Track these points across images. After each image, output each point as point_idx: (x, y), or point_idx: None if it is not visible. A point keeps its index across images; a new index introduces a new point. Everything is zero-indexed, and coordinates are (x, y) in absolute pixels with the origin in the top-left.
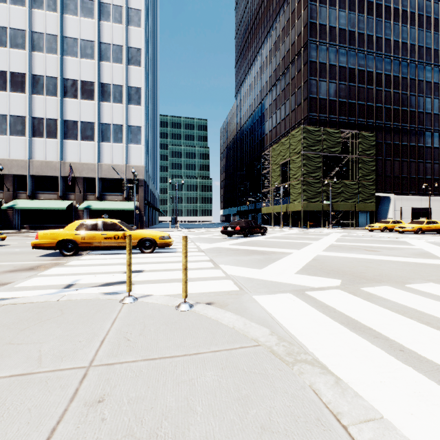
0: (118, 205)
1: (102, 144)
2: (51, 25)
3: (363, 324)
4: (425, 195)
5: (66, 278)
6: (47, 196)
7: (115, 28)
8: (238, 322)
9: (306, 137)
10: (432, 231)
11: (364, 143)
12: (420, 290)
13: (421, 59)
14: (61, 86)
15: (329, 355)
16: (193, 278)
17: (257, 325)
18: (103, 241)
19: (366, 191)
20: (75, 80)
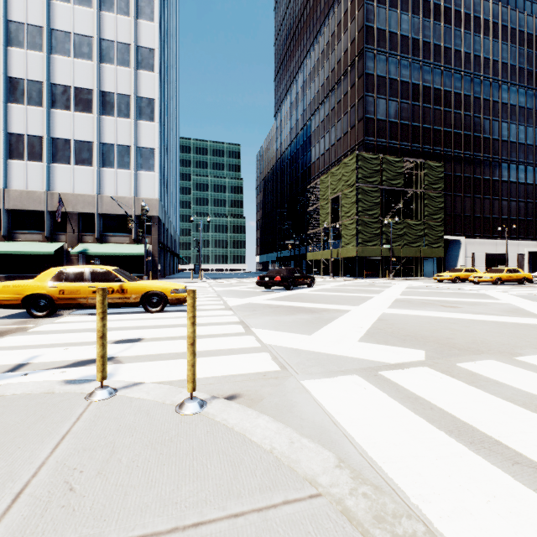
0: (124, 248)
1: (102, 170)
2: (35, 13)
3: (483, 432)
4: (501, 239)
5: (18, 354)
6: (28, 237)
7: (121, 21)
8: (280, 437)
9: (362, 166)
10: (513, 281)
11: (431, 175)
12: None
13: (496, 76)
14: (48, 93)
15: (451, 512)
16: (213, 351)
17: (312, 444)
18: (91, 296)
19: (433, 233)
20: (66, 86)
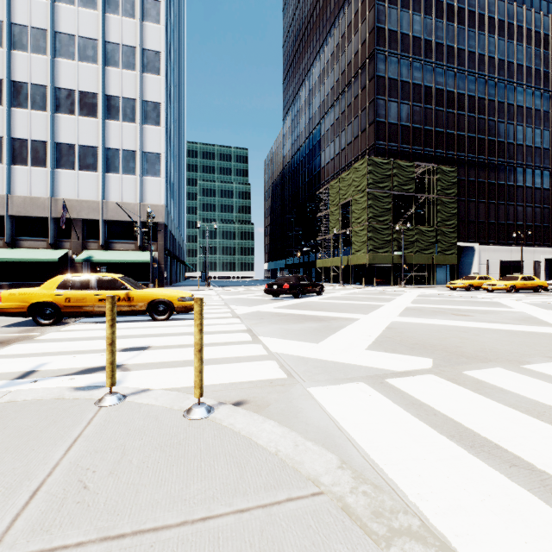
0: (129, 256)
1: (107, 176)
2: (39, 15)
3: (484, 437)
4: (516, 245)
5: (26, 361)
6: (32, 244)
7: (126, 23)
8: (285, 440)
9: (373, 171)
10: (528, 289)
11: (444, 180)
12: (546, 374)
13: (511, 78)
14: (52, 97)
15: (446, 509)
16: (220, 359)
17: (316, 447)
18: (97, 304)
19: (446, 240)
20: (71, 89)
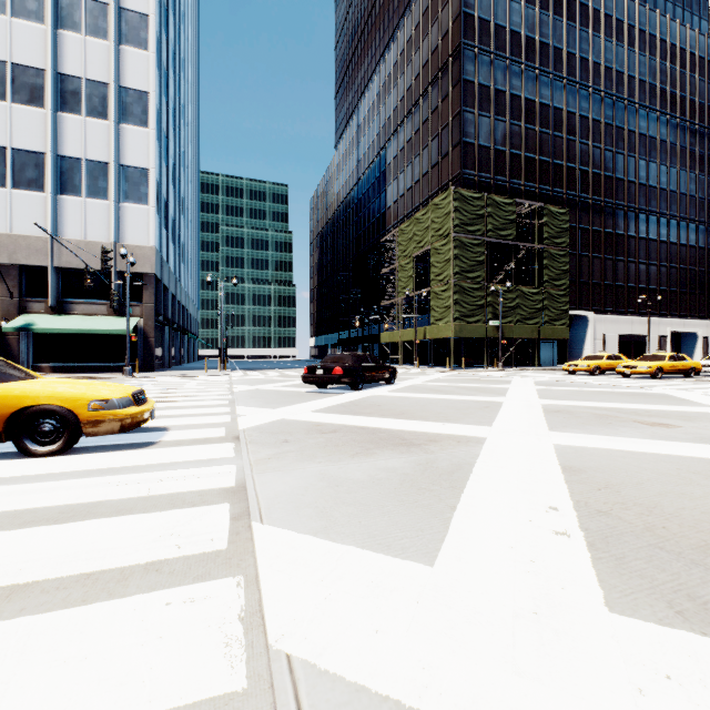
0: (97, 323)
1: (61, 199)
2: None
3: None
4: (638, 315)
5: None
6: None
7: None
8: None
9: (460, 208)
10: (678, 373)
11: (552, 224)
12: None
13: (632, 97)
14: None
15: None
16: None
17: None
18: None
19: (555, 306)
20: None
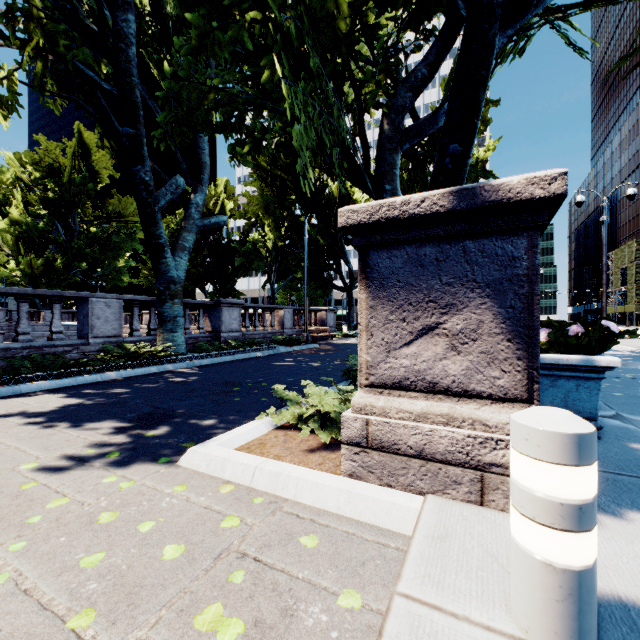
0: None
1: None
2: None
3: None
4: None
5: None
6: None
7: None
8: None
9: (639, 248)
10: None
11: None
12: None
13: None
14: None
15: None
16: None
17: None
18: None
19: None
20: None
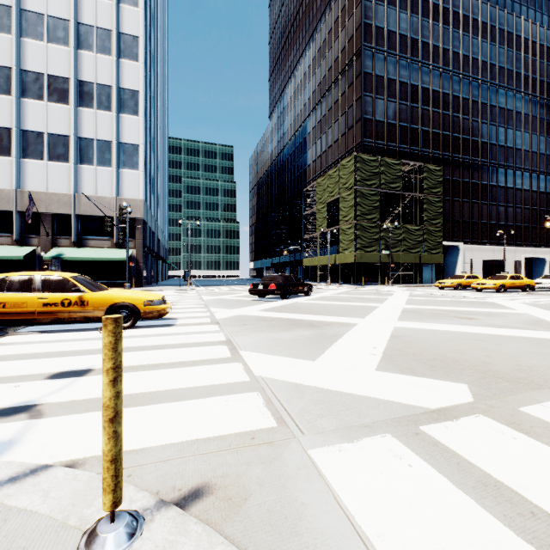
0: (104, 253)
1: (80, 167)
2: None
3: None
4: (499, 245)
5: None
6: None
7: (101, 5)
8: None
9: (361, 168)
10: (517, 288)
11: (430, 178)
12: None
13: (493, 80)
14: (17, 80)
15: None
16: (183, 390)
17: None
18: (41, 310)
19: (433, 239)
20: (39, 73)
